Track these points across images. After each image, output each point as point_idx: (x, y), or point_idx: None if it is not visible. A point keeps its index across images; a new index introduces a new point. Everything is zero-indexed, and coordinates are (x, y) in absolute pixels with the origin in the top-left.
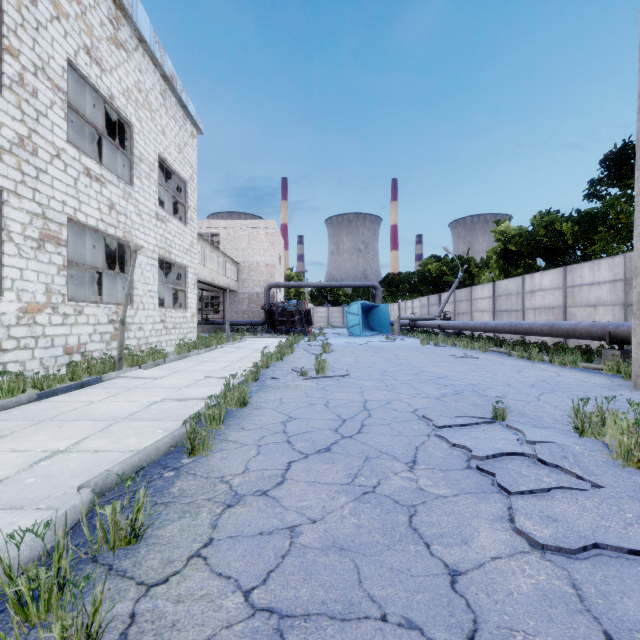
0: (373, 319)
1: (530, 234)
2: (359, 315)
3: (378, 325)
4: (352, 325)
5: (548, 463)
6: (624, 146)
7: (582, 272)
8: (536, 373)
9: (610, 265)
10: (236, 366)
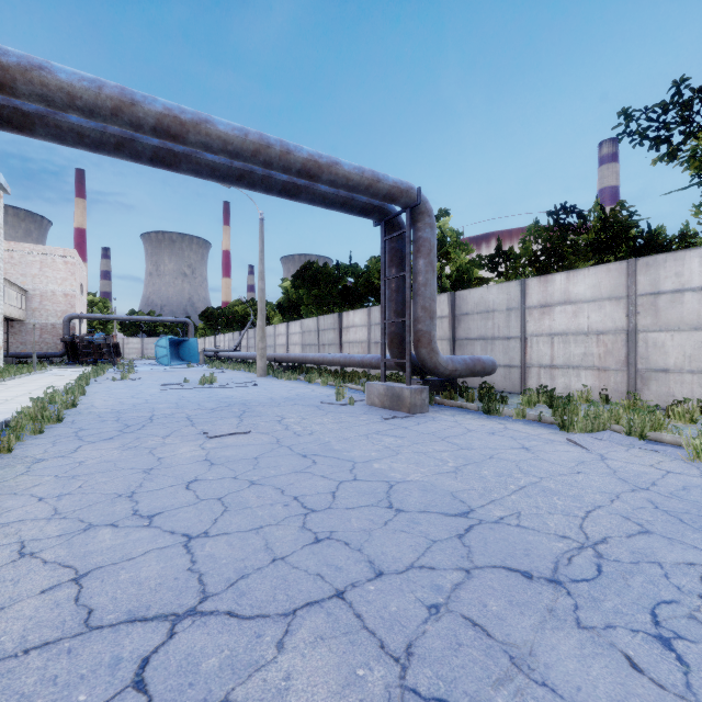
0: (184, 351)
1: (288, 297)
2: (167, 348)
3: (188, 356)
4: (161, 356)
5: (181, 385)
6: (305, 266)
7: (292, 327)
8: (236, 376)
9: (299, 325)
10: (66, 380)
